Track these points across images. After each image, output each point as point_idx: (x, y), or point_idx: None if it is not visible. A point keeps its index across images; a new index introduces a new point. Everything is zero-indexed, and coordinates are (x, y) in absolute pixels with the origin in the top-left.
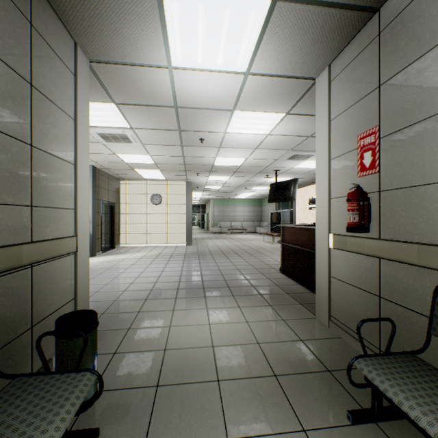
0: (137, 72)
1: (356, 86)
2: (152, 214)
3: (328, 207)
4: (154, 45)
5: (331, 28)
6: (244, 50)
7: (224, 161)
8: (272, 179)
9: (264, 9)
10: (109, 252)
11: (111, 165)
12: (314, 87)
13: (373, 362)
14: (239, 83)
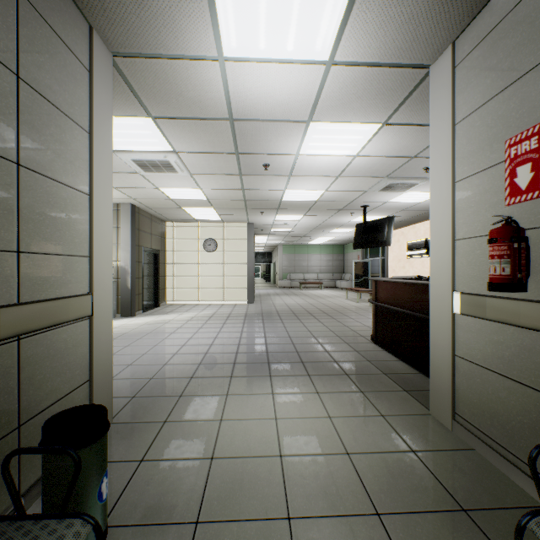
0: (176, 68)
1: (501, 66)
2: (206, 264)
3: (452, 252)
4: (197, 24)
5: None
6: (326, 25)
7: (295, 195)
8: (357, 218)
9: None
10: (152, 311)
11: (153, 203)
12: (427, 80)
13: None
14: (317, 79)
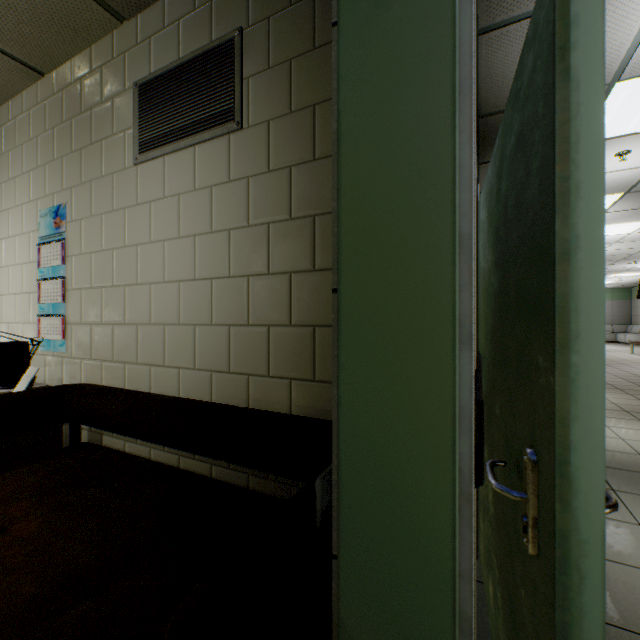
0: None
1: None
2: None
3: None
4: None
5: None
6: None
7: None
8: None
9: (617, 196)
10: None
11: None
12: None
13: None
14: None
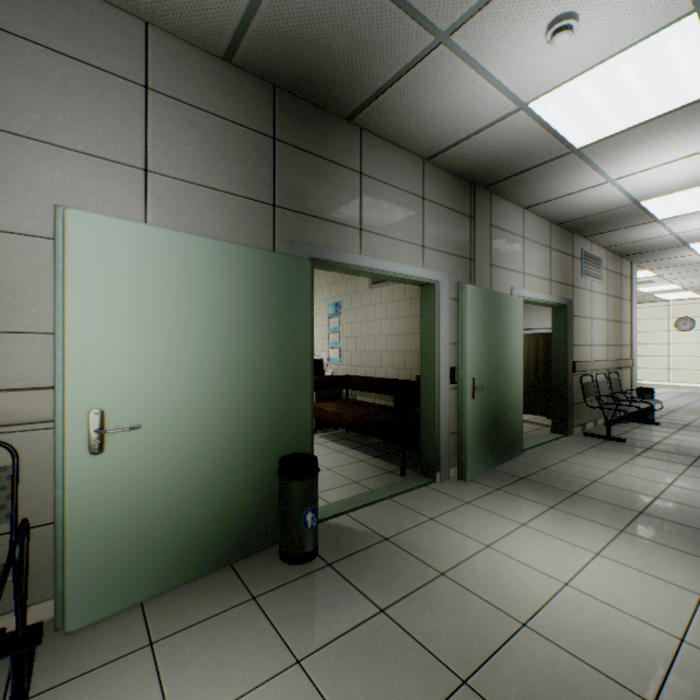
0: (669, 260)
1: None
2: (677, 344)
3: None
4: (683, 253)
5: None
6: None
7: None
8: None
9: None
10: None
11: None
12: None
13: None
14: None
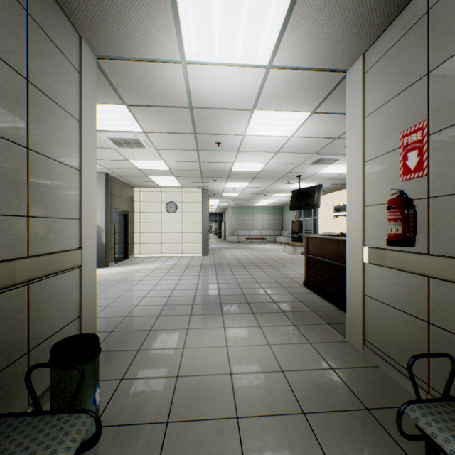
0: (147, 68)
1: (397, 75)
2: (167, 223)
3: (363, 215)
4: (165, 36)
5: (368, 8)
6: (266, 39)
7: (242, 167)
8: (293, 185)
9: None
10: (123, 262)
11: (124, 172)
12: (345, 80)
13: (431, 410)
14: (259, 79)
